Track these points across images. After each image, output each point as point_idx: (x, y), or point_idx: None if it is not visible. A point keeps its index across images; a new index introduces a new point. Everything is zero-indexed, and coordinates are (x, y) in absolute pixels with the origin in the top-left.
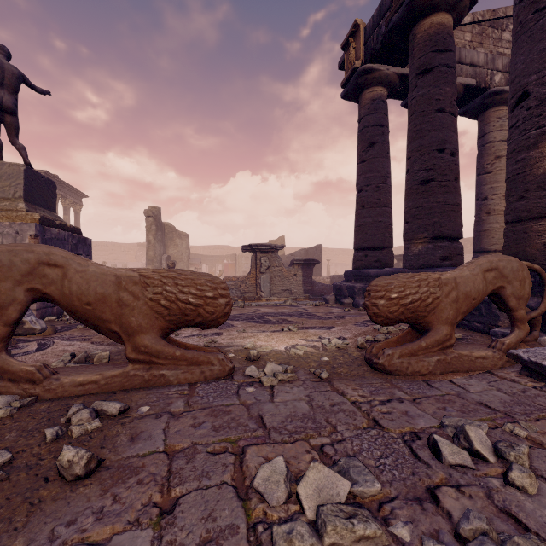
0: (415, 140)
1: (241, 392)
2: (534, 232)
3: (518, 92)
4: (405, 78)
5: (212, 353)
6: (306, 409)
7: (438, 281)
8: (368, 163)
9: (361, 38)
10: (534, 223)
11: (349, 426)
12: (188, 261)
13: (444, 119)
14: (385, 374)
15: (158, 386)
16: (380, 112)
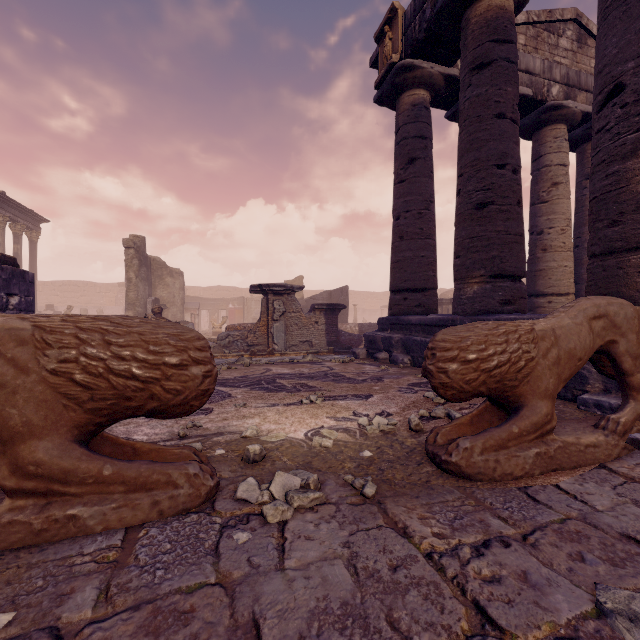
0: (469, 152)
1: (224, 544)
2: (632, 267)
3: (608, 85)
4: (452, 81)
5: (177, 464)
6: (347, 585)
7: (531, 334)
8: (408, 183)
9: (399, 27)
10: (632, 255)
11: (436, 633)
12: (182, 305)
13: (505, 127)
14: (460, 478)
15: (62, 539)
16: (422, 120)
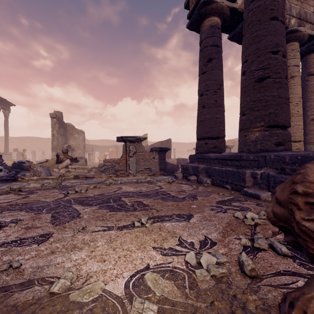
0: (252, 45)
1: None
2: None
3: None
4: (234, 12)
5: None
6: None
7: None
8: (208, 73)
9: None
10: None
11: None
12: (83, 149)
13: (278, 26)
14: None
15: None
16: (216, 35)
